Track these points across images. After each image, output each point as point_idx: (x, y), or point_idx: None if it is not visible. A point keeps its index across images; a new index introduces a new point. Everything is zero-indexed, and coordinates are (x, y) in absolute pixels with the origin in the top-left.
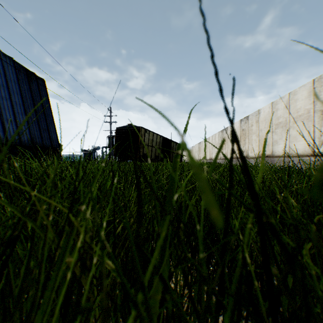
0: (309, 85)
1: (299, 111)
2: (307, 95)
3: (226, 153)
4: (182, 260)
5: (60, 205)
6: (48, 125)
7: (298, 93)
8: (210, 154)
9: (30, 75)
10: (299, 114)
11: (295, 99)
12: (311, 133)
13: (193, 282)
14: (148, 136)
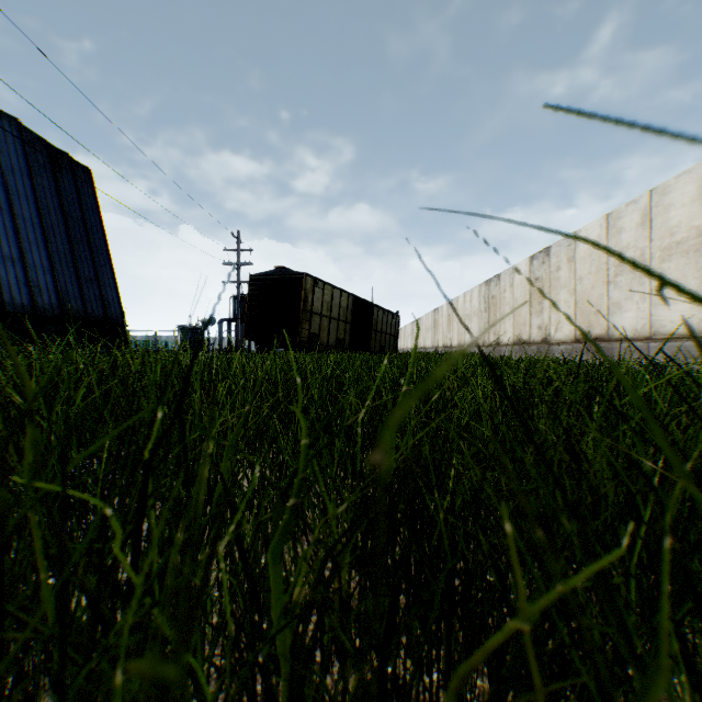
0: (701, 170)
1: (676, 233)
2: (697, 193)
3: (498, 333)
4: None
5: None
6: (99, 271)
7: (672, 189)
8: (459, 335)
9: (58, 158)
10: (676, 239)
11: (666, 205)
12: None
13: None
14: (320, 294)
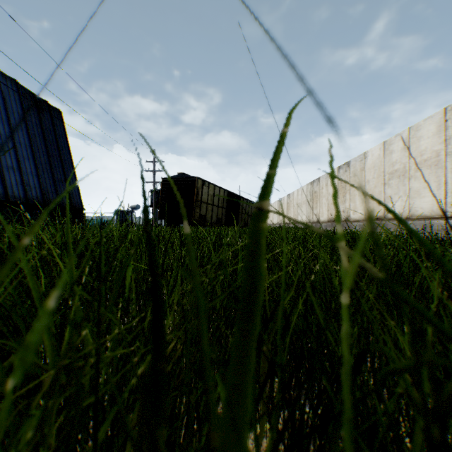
0: (438, 116)
1: (424, 154)
2: (436, 130)
3: (318, 214)
4: None
5: None
6: (66, 175)
7: (422, 127)
8: (294, 216)
9: (41, 104)
10: (424, 158)
11: (418, 137)
12: (442, 185)
13: None
14: (207, 190)
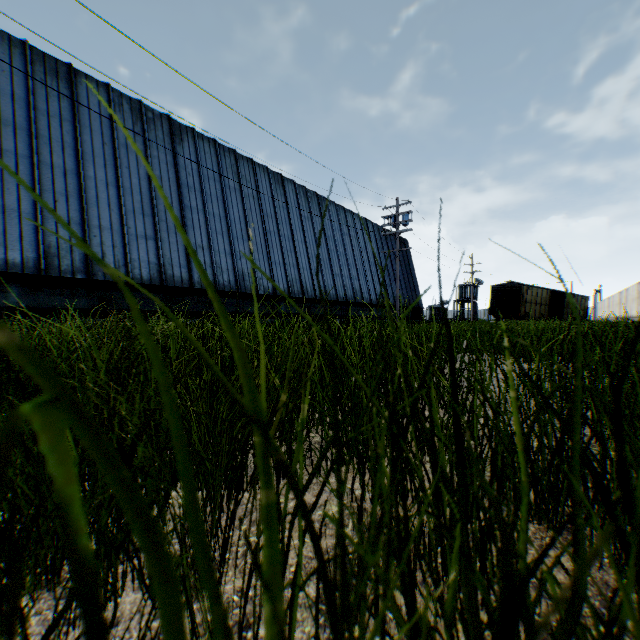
0: None
1: None
2: None
3: (639, 311)
4: None
5: None
6: (414, 286)
7: None
8: (628, 310)
9: (400, 241)
10: None
11: None
12: None
13: None
14: (529, 293)
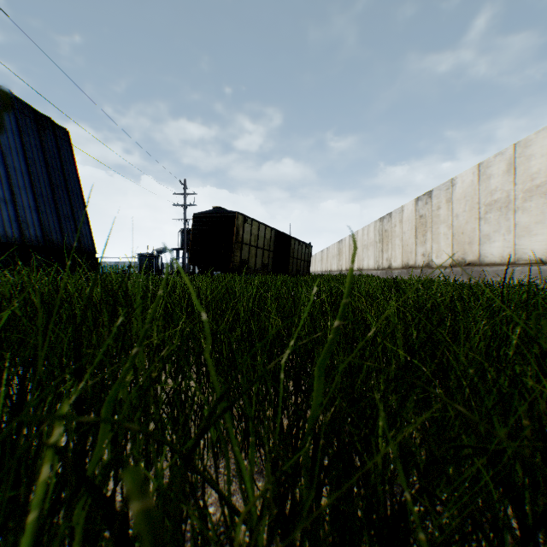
0: None
1: (536, 178)
2: None
3: (390, 259)
4: None
5: None
6: (74, 210)
7: (533, 143)
8: (359, 261)
9: (42, 121)
10: (536, 183)
11: (527, 156)
12: None
13: None
14: (249, 229)
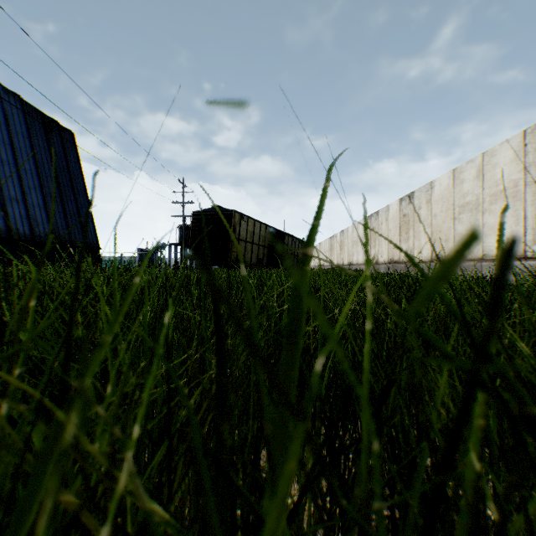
0: (516, 140)
1: (500, 184)
2: (514, 156)
3: (377, 255)
4: (317, 477)
5: (24, 385)
6: (80, 208)
7: (497, 153)
8: (349, 256)
9: (49, 124)
10: (500, 188)
11: (493, 164)
12: (520, 221)
13: (335, 509)
14: (245, 226)
